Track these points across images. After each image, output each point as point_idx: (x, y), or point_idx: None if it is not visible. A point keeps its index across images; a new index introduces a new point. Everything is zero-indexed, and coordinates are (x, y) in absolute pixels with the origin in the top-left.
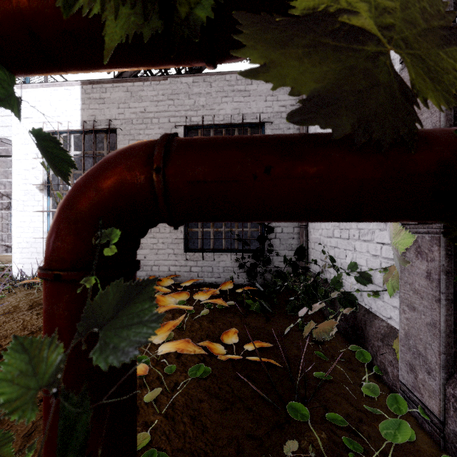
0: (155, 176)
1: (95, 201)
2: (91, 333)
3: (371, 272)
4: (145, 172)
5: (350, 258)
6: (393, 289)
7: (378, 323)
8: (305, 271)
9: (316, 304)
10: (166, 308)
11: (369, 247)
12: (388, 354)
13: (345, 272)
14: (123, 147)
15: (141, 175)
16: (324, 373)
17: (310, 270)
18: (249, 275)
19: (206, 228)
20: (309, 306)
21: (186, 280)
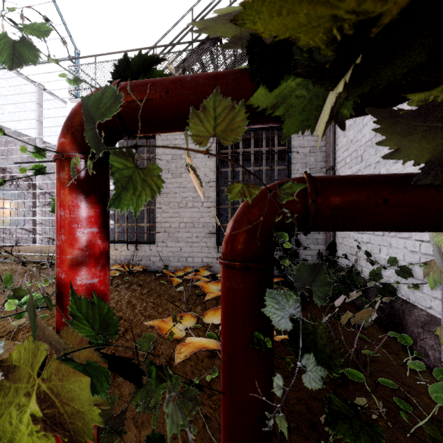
0: (310, 205)
1: (267, 219)
2: (261, 302)
3: (409, 266)
4: (301, 202)
5: (385, 253)
6: (434, 282)
7: (417, 312)
8: (332, 264)
9: (353, 294)
10: (214, 294)
11: (407, 244)
12: (428, 339)
13: (384, 266)
14: (276, 183)
15: (299, 203)
16: (370, 353)
17: (338, 264)
18: (278, 267)
19: (225, 222)
20: (347, 296)
21: (217, 270)
